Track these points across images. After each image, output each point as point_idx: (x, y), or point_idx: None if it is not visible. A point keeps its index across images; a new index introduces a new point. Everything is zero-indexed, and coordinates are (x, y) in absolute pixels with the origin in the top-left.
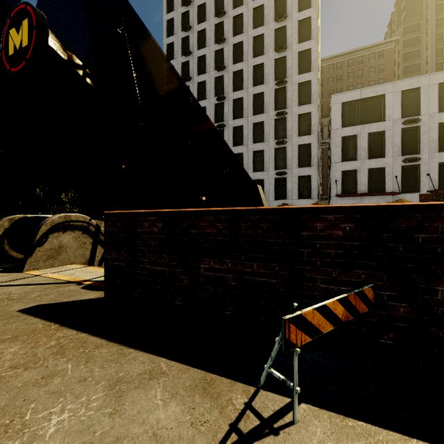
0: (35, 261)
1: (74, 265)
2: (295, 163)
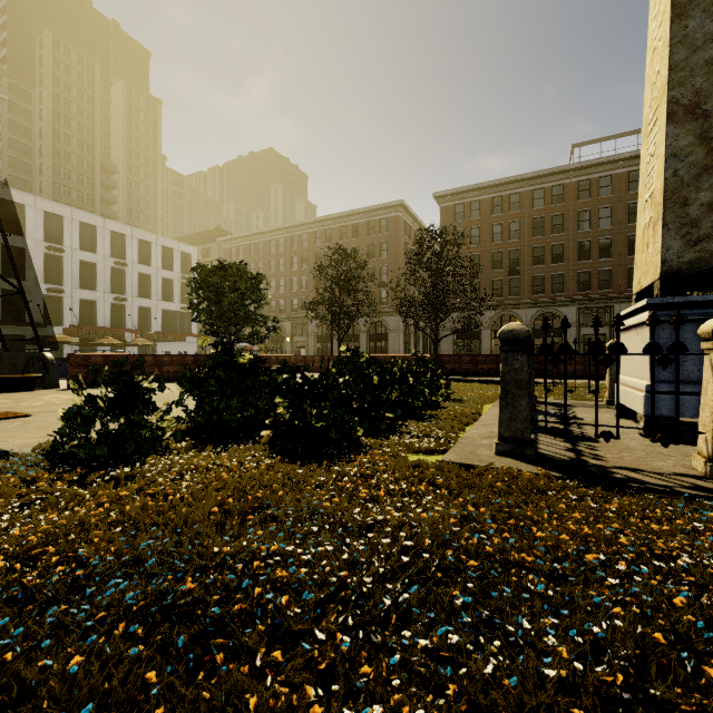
0: None
1: None
2: None
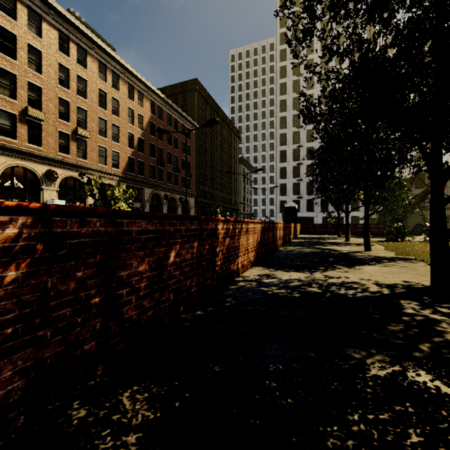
0: None
1: None
2: None
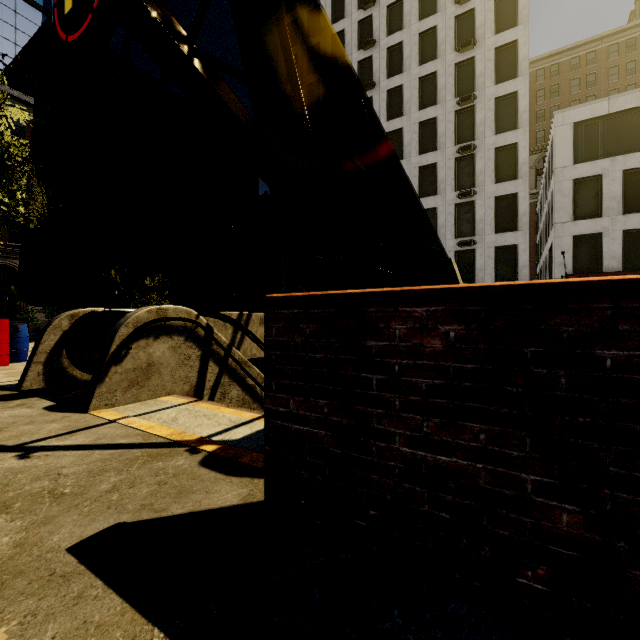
0: (108, 391)
1: (173, 397)
2: (489, 226)
